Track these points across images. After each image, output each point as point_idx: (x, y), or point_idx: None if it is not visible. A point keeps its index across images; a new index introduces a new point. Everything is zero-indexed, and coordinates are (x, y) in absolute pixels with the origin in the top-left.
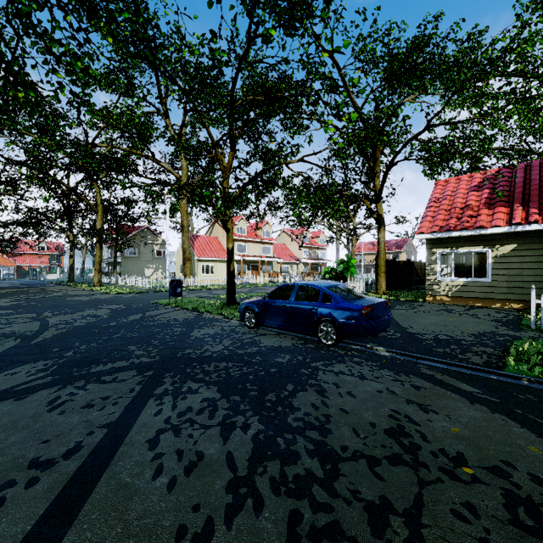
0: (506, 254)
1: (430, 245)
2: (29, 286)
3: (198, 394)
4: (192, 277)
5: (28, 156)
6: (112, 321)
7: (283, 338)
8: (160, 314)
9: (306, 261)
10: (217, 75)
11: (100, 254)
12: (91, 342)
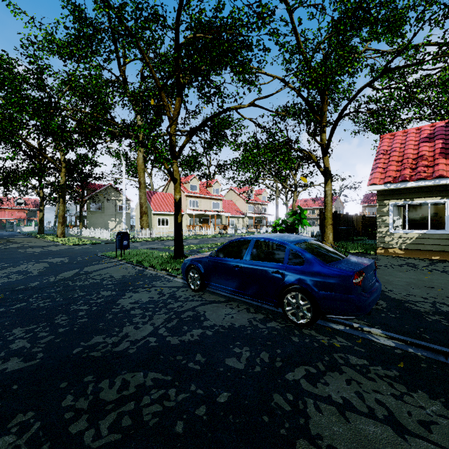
0: None
1: (382, 197)
2: None
3: None
4: (148, 229)
5: None
6: (35, 281)
7: (235, 308)
8: (99, 269)
9: (251, 215)
10: (163, 15)
11: (63, 208)
12: None
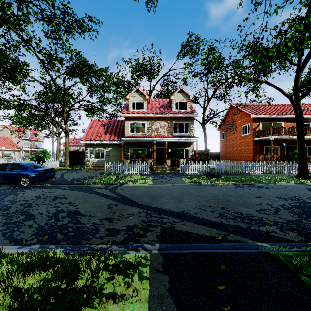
0: (109, 150)
1: (86, 146)
2: None
3: None
4: None
5: None
6: None
7: (2, 187)
8: None
9: (27, 149)
10: None
11: None
12: None
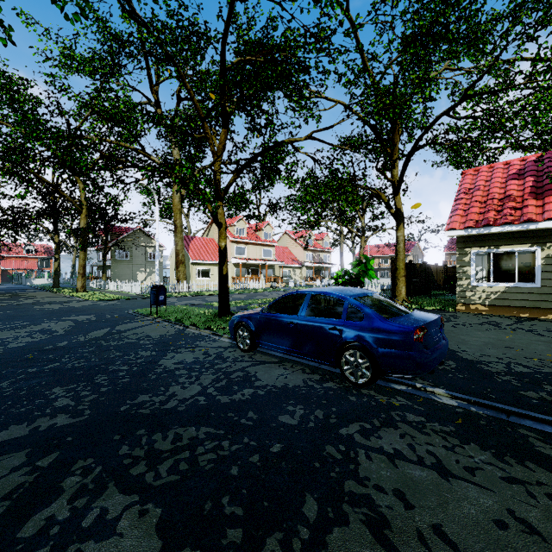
0: None
1: (462, 244)
2: (6, 291)
3: (111, 539)
4: (185, 281)
5: (2, 147)
6: (63, 341)
7: (290, 369)
8: (133, 328)
9: (310, 265)
10: (206, 33)
11: (84, 257)
12: (4, 379)
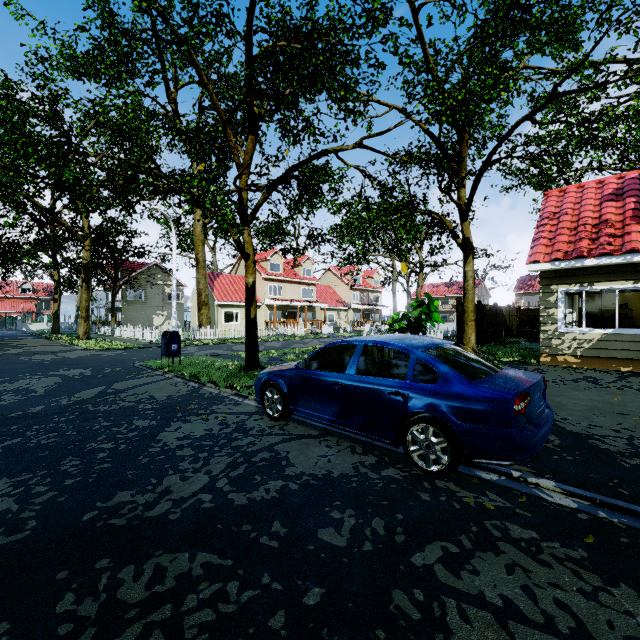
0: None
1: (547, 280)
2: None
3: None
4: (209, 326)
5: None
6: (38, 404)
7: (334, 446)
8: (135, 387)
9: (357, 307)
10: (228, 15)
11: (87, 297)
12: None
